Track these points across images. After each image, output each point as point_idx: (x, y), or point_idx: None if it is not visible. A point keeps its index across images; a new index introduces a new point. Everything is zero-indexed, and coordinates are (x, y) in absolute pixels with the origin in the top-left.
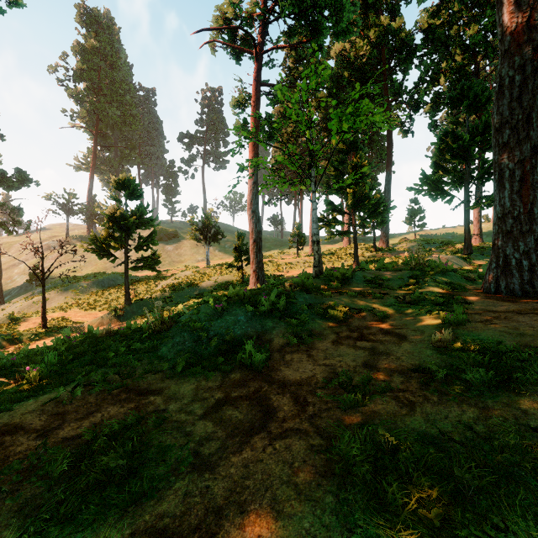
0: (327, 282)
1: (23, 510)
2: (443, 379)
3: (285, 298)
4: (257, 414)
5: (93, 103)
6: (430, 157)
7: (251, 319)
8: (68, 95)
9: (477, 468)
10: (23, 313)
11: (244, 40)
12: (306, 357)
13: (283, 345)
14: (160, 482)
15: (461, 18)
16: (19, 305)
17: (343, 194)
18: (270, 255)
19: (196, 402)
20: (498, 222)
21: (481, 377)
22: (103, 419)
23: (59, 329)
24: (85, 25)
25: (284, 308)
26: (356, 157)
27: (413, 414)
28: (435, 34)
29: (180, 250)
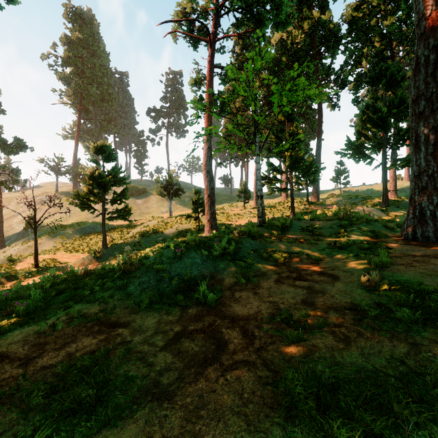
0: (269, 229)
1: (1, 435)
2: (374, 316)
3: (234, 244)
4: (211, 346)
5: (78, 84)
6: (354, 126)
7: (206, 262)
8: (57, 77)
9: (412, 403)
10: (19, 255)
11: (200, 31)
12: (252, 295)
13: (233, 284)
14: (124, 410)
15: (380, 12)
16: (17, 248)
17: (282, 157)
18: (221, 208)
19: (158, 334)
20: (414, 179)
21: (408, 315)
22: (78, 349)
23: (48, 268)
24: (71, 21)
25: (233, 252)
26: (293, 126)
27: (349, 348)
28: (358, 24)
29: (148, 204)
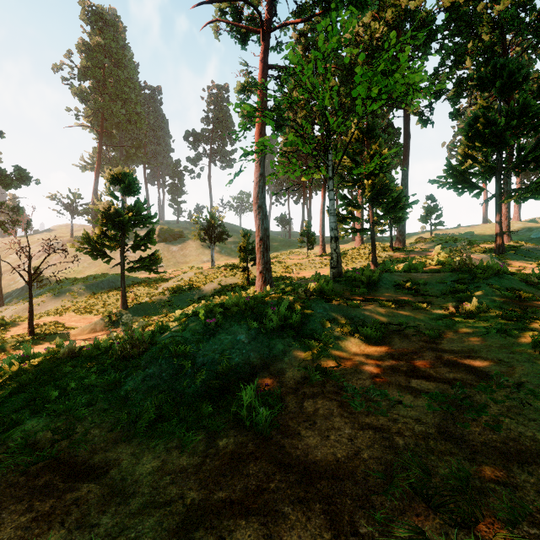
0: (349, 286)
1: None
2: None
3: (299, 309)
4: None
5: (98, 102)
6: (457, 146)
7: (255, 339)
8: (72, 93)
9: None
10: (17, 316)
11: (249, 21)
12: (337, 408)
13: (300, 382)
14: None
15: None
16: (15, 308)
17: (359, 187)
18: (278, 256)
19: (151, 510)
20: None
21: None
22: None
23: (47, 335)
24: (90, 23)
25: (299, 322)
26: (375, 145)
27: None
28: (459, 12)
29: (185, 251)
